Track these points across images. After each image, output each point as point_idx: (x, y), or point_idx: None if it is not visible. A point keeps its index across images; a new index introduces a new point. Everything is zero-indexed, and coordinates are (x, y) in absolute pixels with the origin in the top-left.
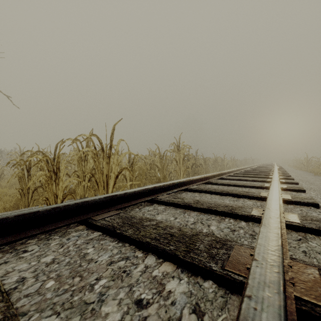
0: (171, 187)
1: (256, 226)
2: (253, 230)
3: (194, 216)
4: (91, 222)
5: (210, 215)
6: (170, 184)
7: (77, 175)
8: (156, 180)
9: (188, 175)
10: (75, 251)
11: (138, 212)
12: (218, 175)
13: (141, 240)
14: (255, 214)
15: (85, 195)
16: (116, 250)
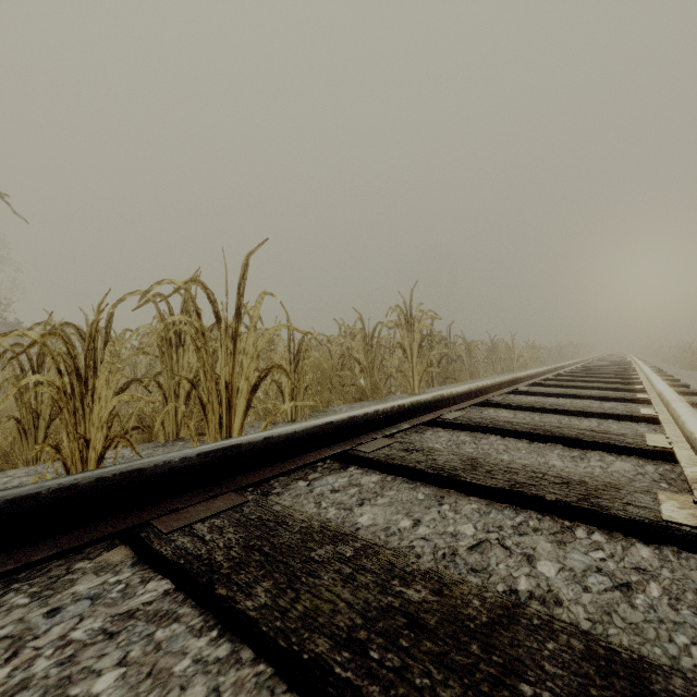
0: (396, 418)
1: (695, 569)
2: (696, 588)
3: (471, 515)
4: (146, 541)
5: (521, 514)
6: (393, 409)
7: (157, 383)
8: (356, 394)
9: (430, 383)
10: (40, 689)
11: (302, 495)
12: (508, 384)
13: (297, 648)
14: (676, 518)
15: (178, 433)
16: (198, 686)
